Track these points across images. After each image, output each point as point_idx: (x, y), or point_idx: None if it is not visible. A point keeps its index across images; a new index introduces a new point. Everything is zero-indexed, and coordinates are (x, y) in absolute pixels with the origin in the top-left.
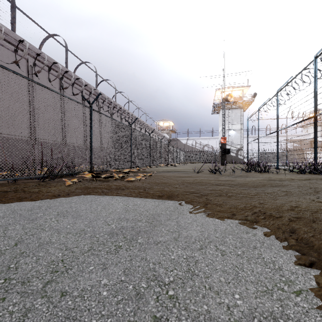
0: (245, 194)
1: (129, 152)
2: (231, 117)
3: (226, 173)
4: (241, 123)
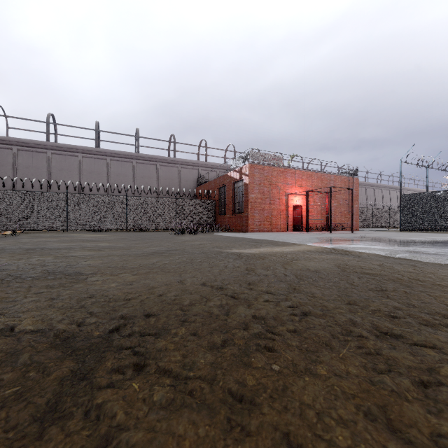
0: None
1: None
2: None
3: None
4: None
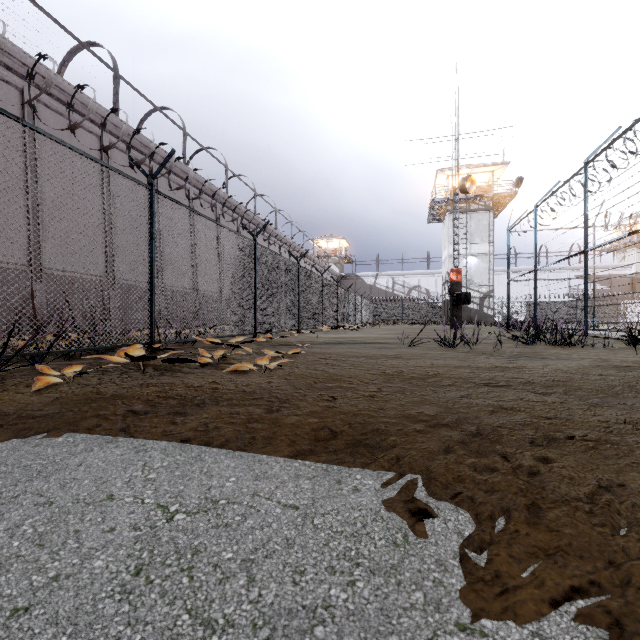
0: (638, 436)
1: (251, 299)
2: (468, 229)
3: (479, 348)
4: (489, 241)
